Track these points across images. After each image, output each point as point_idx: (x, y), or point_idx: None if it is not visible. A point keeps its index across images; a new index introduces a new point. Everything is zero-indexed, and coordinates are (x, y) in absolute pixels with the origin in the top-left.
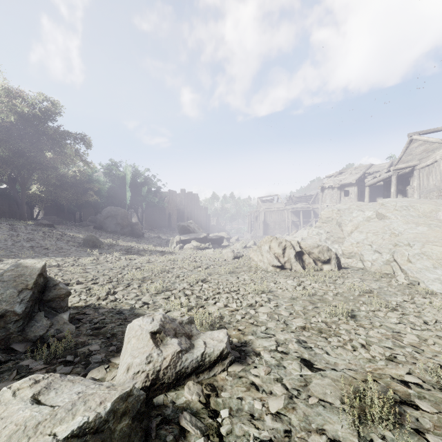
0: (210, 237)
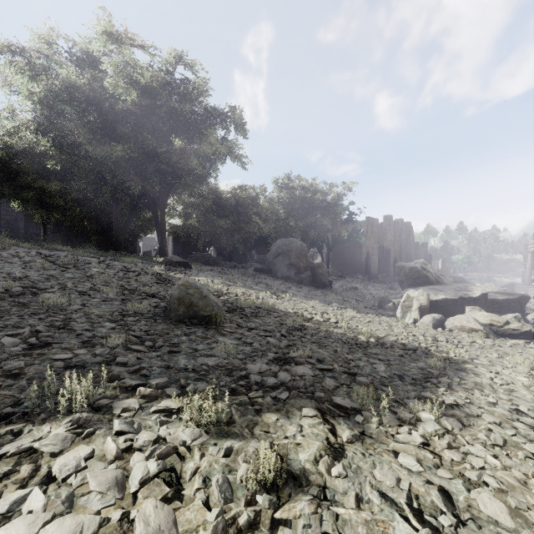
0: (488, 295)
